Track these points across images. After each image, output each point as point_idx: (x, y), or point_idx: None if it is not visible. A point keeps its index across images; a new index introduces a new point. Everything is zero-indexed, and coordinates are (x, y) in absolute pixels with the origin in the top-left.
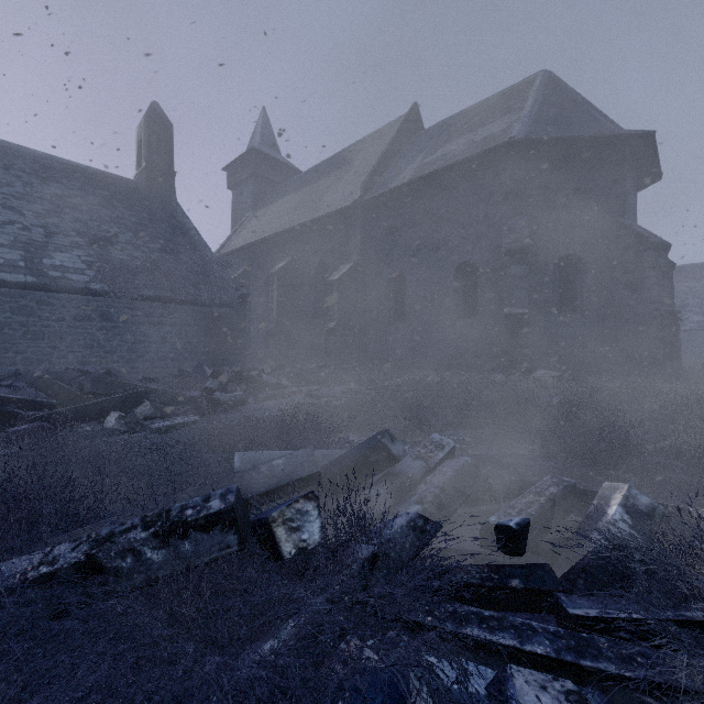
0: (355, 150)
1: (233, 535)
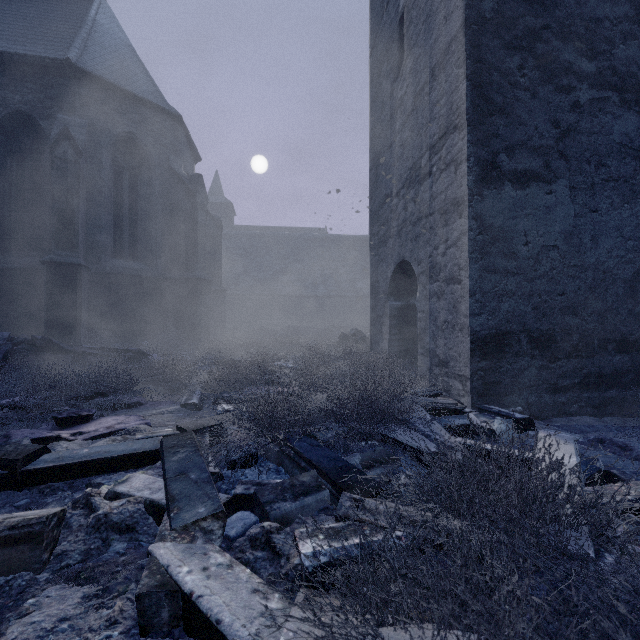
0: None
1: None
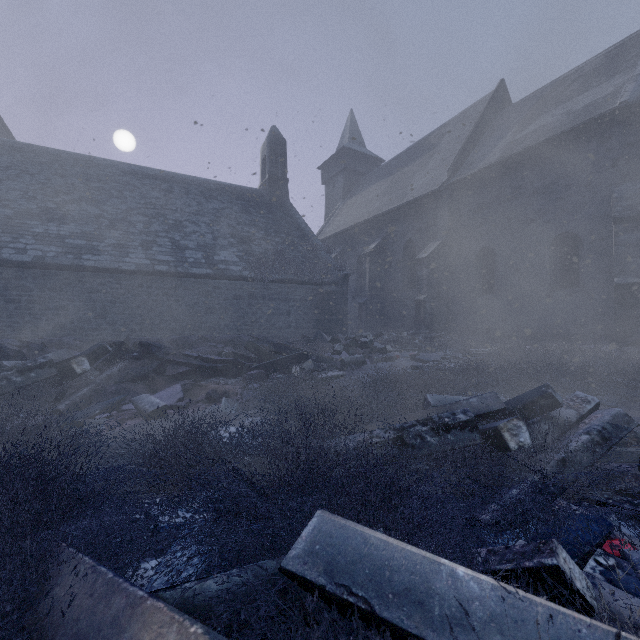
0: (439, 135)
1: (476, 434)
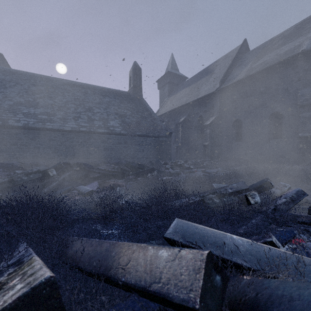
0: (214, 65)
1: (236, 198)
